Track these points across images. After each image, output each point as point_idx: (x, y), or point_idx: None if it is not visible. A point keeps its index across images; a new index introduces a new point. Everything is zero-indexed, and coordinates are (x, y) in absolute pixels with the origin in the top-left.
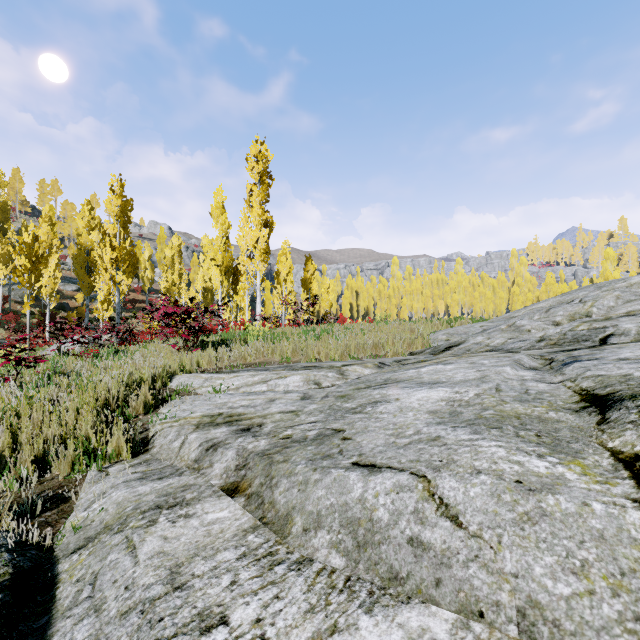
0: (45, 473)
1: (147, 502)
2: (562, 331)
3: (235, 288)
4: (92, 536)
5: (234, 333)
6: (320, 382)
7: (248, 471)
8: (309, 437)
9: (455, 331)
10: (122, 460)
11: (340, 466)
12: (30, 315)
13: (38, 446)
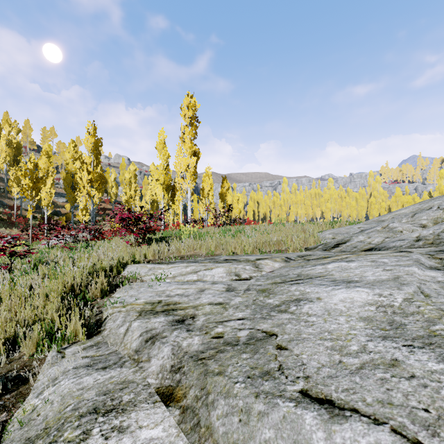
0: (15, 352)
1: (87, 401)
2: (435, 232)
3: (173, 200)
4: (31, 438)
5: (172, 232)
6: (240, 274)
7: (183, 376)
8: (241, 339)
9: (338, 231)
10: (78, 341)
11: (287, 395)
12: (35, 219)
13: (10, 329)
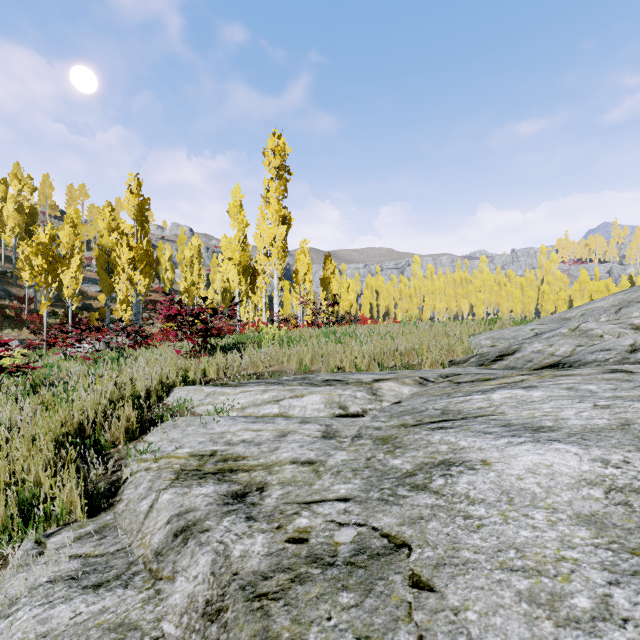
0: None
1: None
2: None
3: (253, 288)
4: None
5: (249, 335)
6: (346, 405)
7: (222, 634)
8: (340, 551)
9: (500, 335)
10: (75, 521)
11: None
12: (55, 316)
13: None
